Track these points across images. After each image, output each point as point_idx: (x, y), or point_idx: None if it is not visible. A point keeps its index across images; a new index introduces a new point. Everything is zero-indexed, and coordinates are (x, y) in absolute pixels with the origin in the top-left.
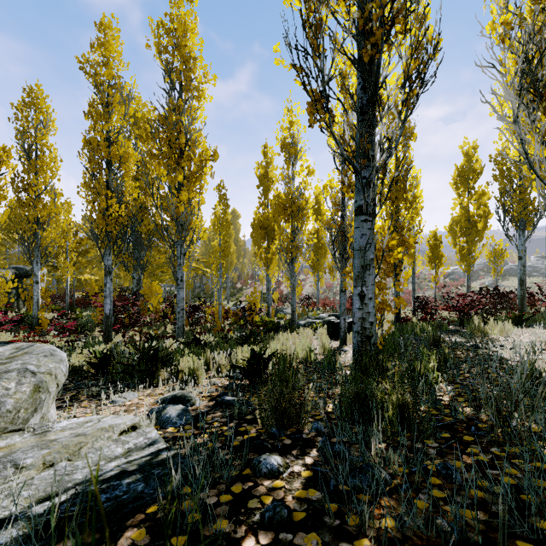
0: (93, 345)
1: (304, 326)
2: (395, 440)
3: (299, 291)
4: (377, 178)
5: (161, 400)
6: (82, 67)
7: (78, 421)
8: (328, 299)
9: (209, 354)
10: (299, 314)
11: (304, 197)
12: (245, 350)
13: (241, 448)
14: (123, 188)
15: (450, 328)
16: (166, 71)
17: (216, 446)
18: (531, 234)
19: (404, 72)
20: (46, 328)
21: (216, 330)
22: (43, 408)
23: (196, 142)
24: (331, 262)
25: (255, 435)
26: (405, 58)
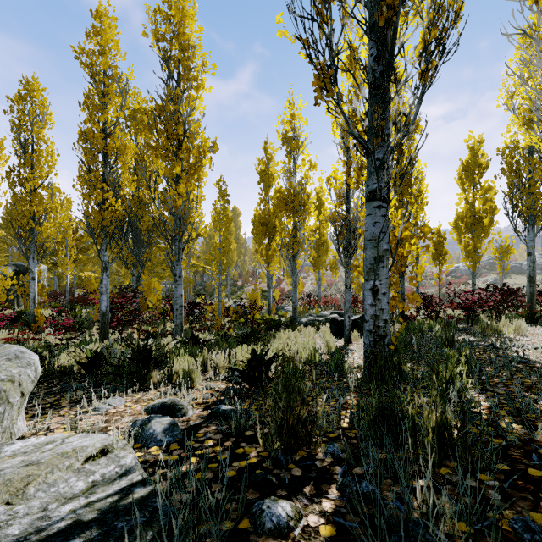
0: (88, 343)
1: (305, 324)
2: (437, 473)
3: (300, 288)
4: (392, 159)
5: (149, 408)
6: (77, 57)
7: (36, 441)
8: (330, 297)
9: (206, 354)
10: (300, 311)
11: (306, 192)
12: (245, 350)
13: (238, 481)
14: (119, 181)
15: (458, 327)
16: (164, 59)
17: (203, 486)
18: (541, 229)
19: (423, 40)
20: (42, 325)
21: (216, 328)
22: (4, 421)
23: (195, 133)
24: (332, 259)
25: (256, 461)
26: (427, 19)
